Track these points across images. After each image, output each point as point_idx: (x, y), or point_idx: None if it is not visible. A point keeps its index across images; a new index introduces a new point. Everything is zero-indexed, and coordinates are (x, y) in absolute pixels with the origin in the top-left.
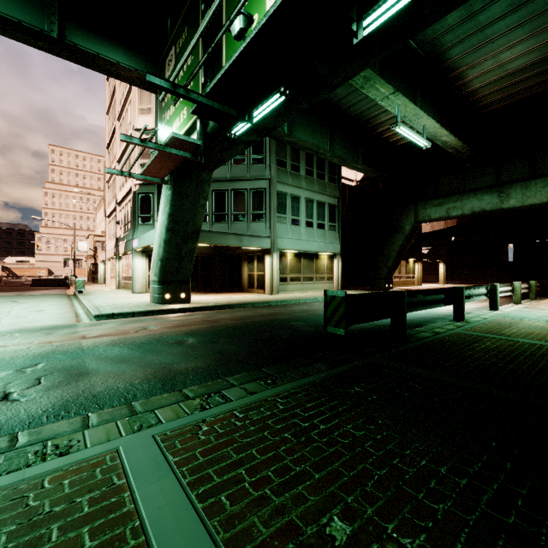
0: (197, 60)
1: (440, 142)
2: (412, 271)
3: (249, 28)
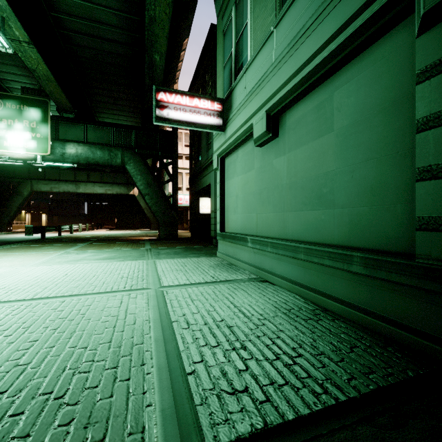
0: None
1: None
2: (24, 219)
3: None
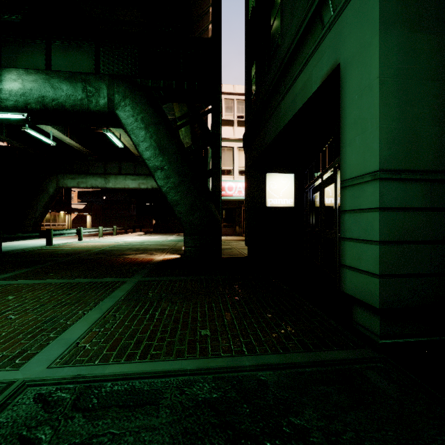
0: None
1: (67, 142)
2: (63, 221)
3: None
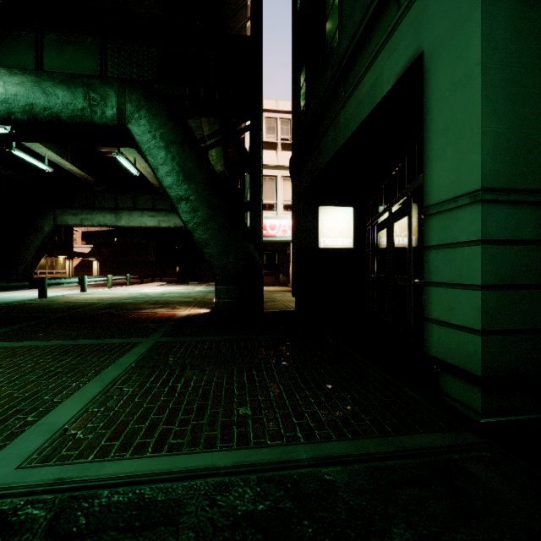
0: None
1: (67, 168)
2: (62, 268)
3: None
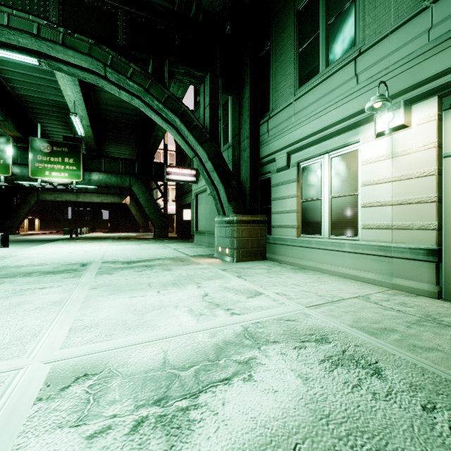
0: (7, 158)
1: None
2: (23, 224)
3: (45, 172)
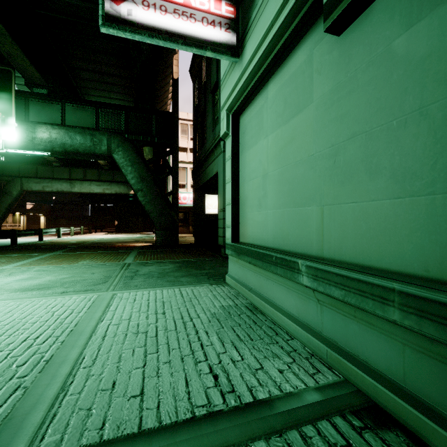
0: None
1: None
2: (18, 221)
3: None
